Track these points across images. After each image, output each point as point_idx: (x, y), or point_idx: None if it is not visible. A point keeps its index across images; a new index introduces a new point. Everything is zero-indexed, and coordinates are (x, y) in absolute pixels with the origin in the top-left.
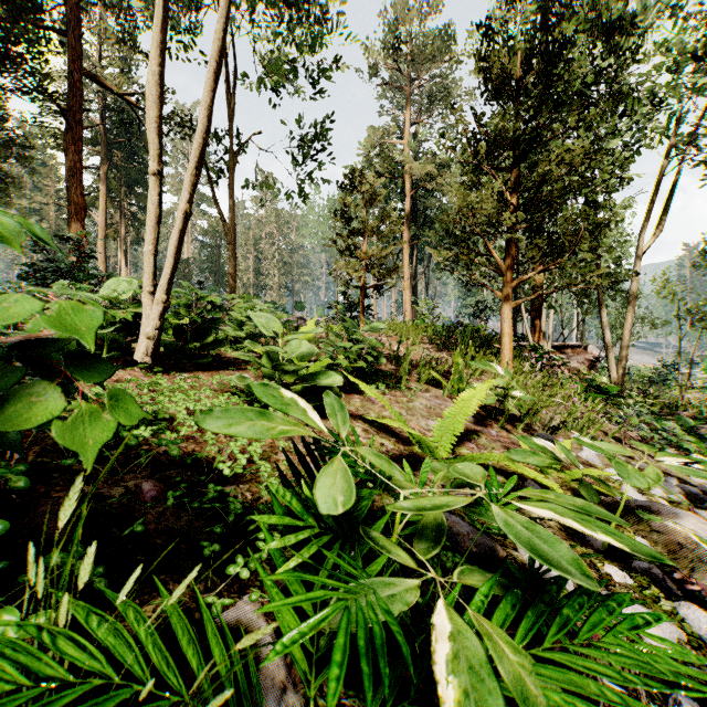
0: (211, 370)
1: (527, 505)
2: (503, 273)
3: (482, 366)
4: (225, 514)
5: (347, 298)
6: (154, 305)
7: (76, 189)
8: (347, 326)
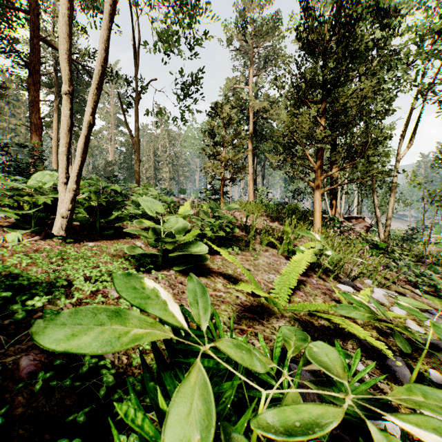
0: (113, 239)
1: (408, 424)
2: (315, 170)
3: (305, 234)
4: (99, 384)
5: (212, 187)
6: (66, 192)
7: (36, 115)
8: (212, 206)
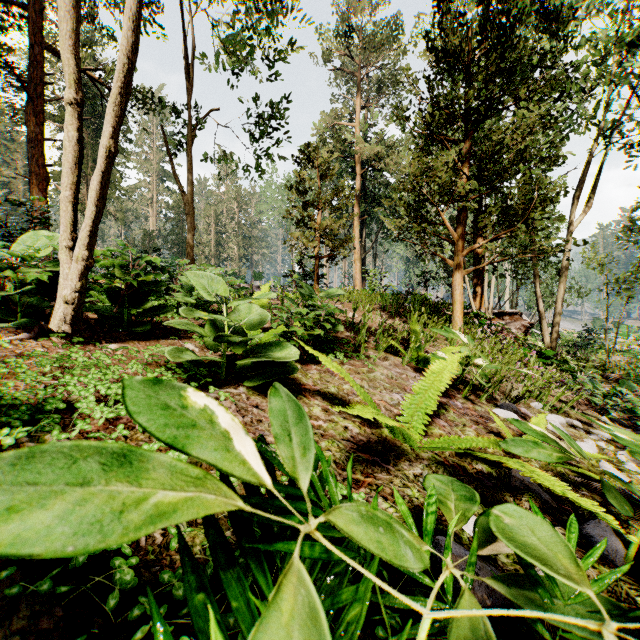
0: (150, 339)
1: None
2: (454, 242)
3: (444, 333)
4: (109, 584)
5: (302, 268)
6: (72, 263)
7: (38, 160)
8: (303, 292)
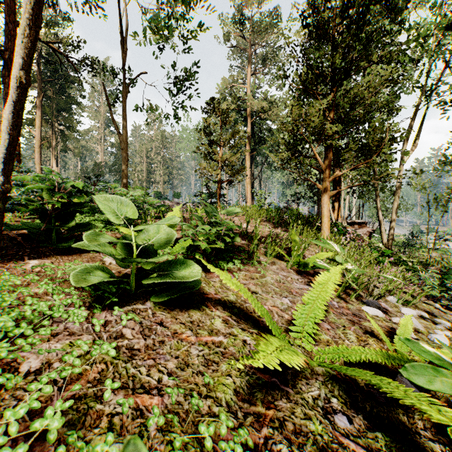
0: (73, 253)
1: None
2: (323, 171)
3: (321, 244)
4: None
5: (208, 189)
6: None
7: None
8: (207, 210)
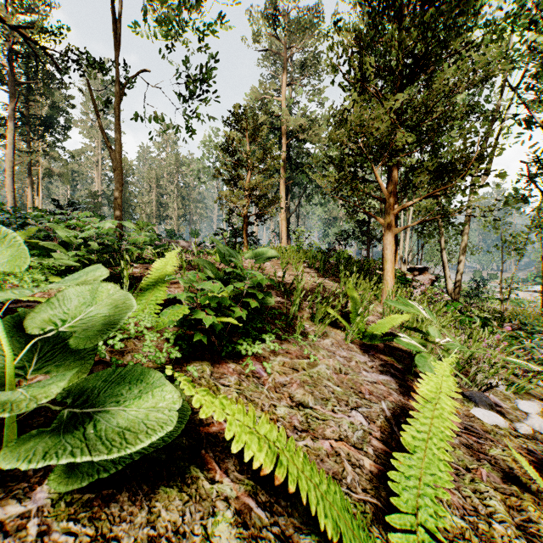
0: None
1: None
2: (385, 200)
3: (403, 307)
4: None
5: (232, 225)
6: None
7: None
8: (223, 252)
